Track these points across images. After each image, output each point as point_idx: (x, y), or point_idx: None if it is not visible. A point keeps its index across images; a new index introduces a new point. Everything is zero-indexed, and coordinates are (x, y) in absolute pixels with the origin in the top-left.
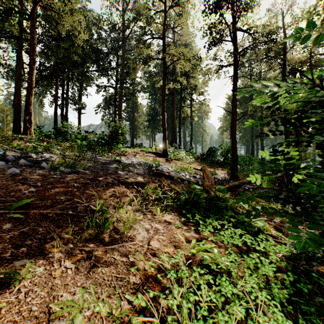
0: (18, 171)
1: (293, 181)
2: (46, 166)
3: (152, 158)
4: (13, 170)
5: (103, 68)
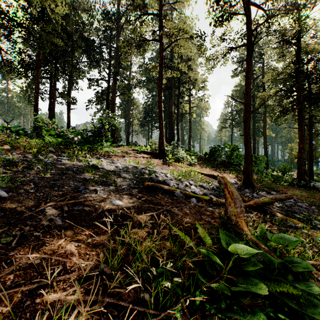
0: None
1: (310, 185)
2: None
3: (145, 160)
4: None
5: (94, 59)
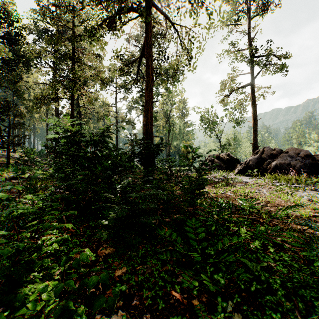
0: None
1: None
2: None
3: None
4: None
5: None
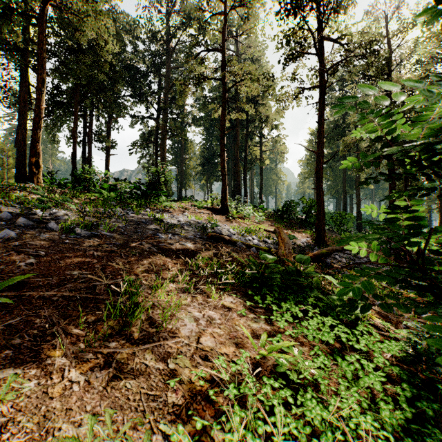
0: (14, 234)
1: None
2: (55, 227)
3: (206, 216)
4: (6, 233)
5: (139, 92)
